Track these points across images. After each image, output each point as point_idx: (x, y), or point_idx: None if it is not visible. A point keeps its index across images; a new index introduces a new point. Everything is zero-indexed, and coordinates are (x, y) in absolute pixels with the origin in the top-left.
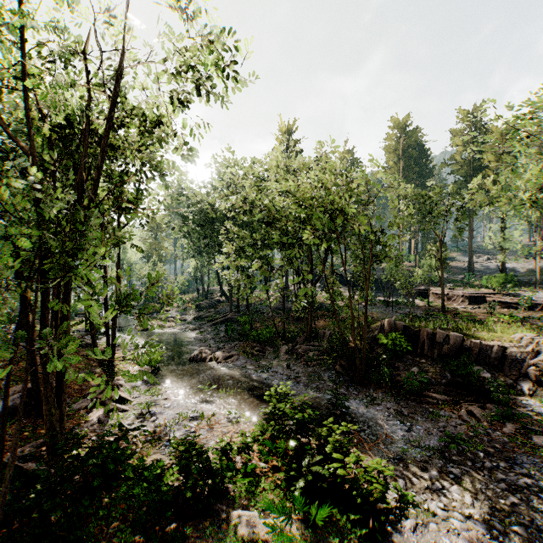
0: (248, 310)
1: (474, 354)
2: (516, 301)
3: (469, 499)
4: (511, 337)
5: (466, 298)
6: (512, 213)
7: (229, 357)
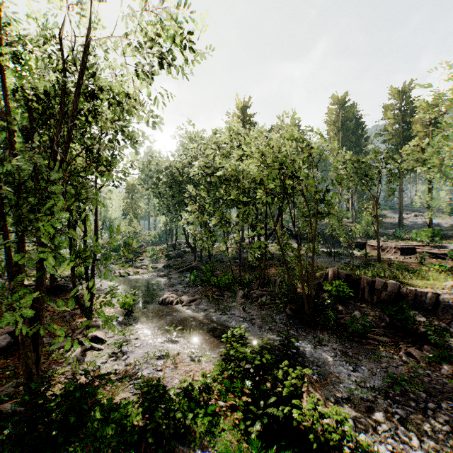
0: (209, 260)
1: (410, 299)
2: (443, 252)
3: (416, 441)
4: (442, 284)
5: (398, 249)
6: (438, 176)
7: (193, 301)
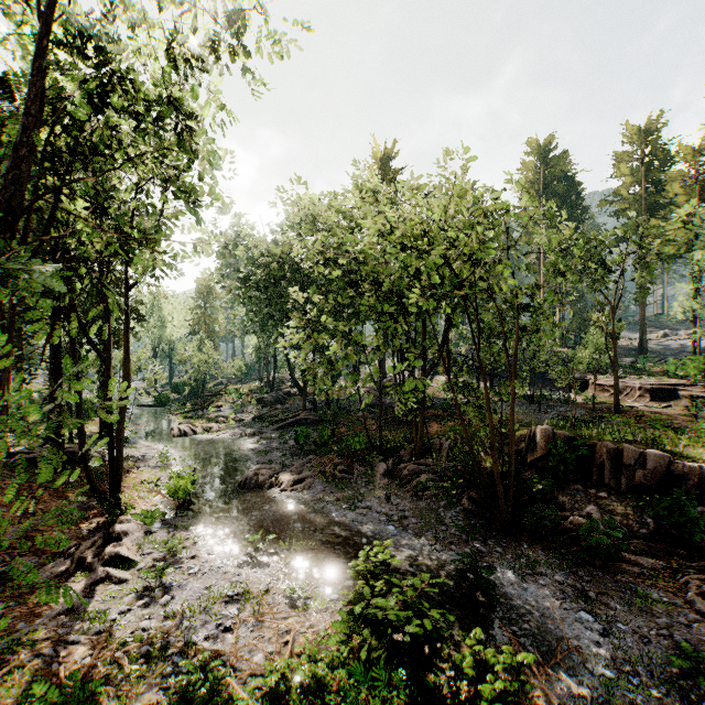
0: (328, 408)
1: (689, 485)
2: None
3: None
4: None
5: (646, 391)
6: None
7: (299, 481)
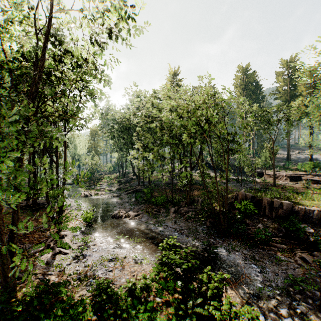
0: (149, 184)
1: (300, 215)
2: None
3: None
4: None
5: (288, 177)
6: (317, 123)
7: (137, 215)
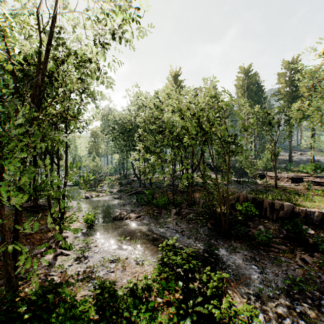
0: (151, 186)
1: (301, 217)
2: (323, 181)
3: None
4: None
5: (289, 179)
6: (319, 124)
7: (138, 217)
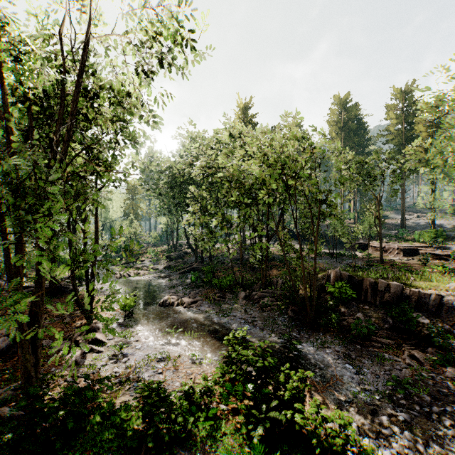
0: (210, 261)
1: (413, 301)
2: (446, 253)
3: (421, 445)
4: (446, 286)
5: (401, 250)
6: (441, 176)
7: (194, 302)
